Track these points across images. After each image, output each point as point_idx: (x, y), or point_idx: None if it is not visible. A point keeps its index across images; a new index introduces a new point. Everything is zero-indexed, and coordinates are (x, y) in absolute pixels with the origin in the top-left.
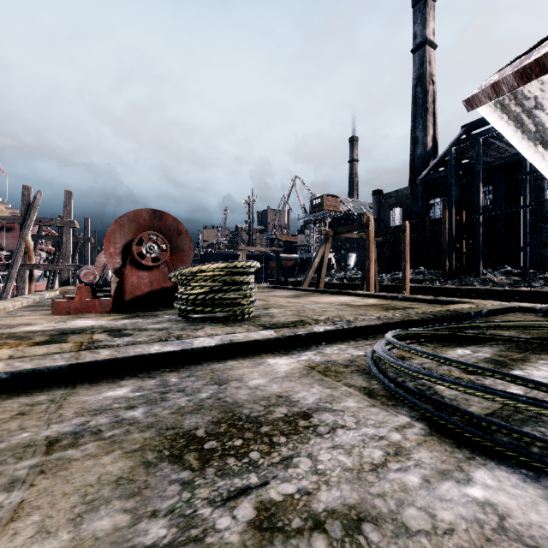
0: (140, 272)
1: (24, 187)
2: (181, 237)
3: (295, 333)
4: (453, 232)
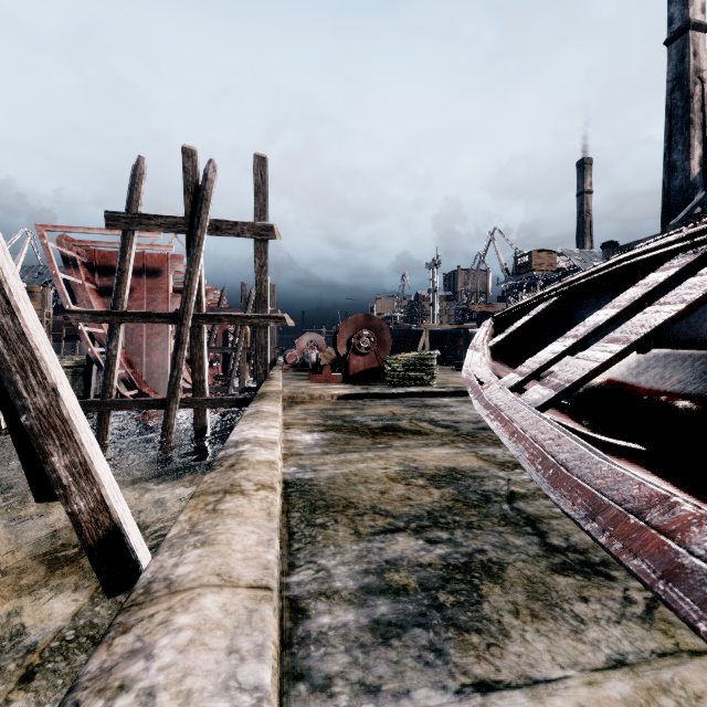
0: (358, 357)
1: (243, 284)
2: (383, 332)
3: (456, 390)
4: None
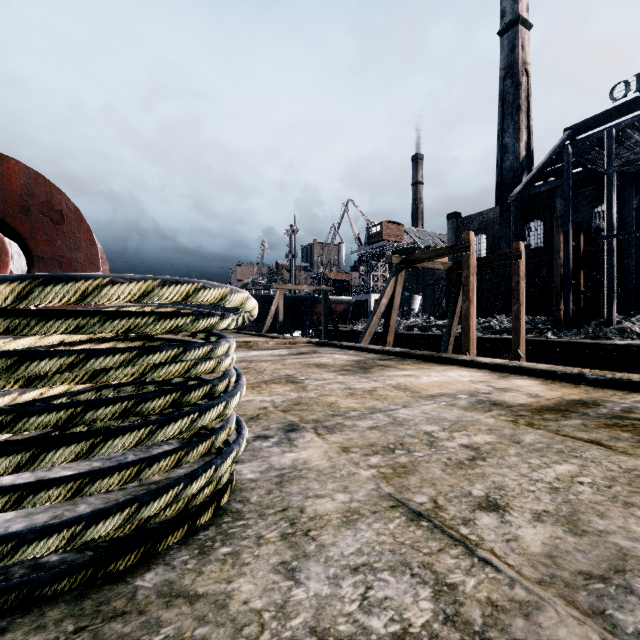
0: None
1: None
2: (64, 230)
3: None
4: (570, 263)
